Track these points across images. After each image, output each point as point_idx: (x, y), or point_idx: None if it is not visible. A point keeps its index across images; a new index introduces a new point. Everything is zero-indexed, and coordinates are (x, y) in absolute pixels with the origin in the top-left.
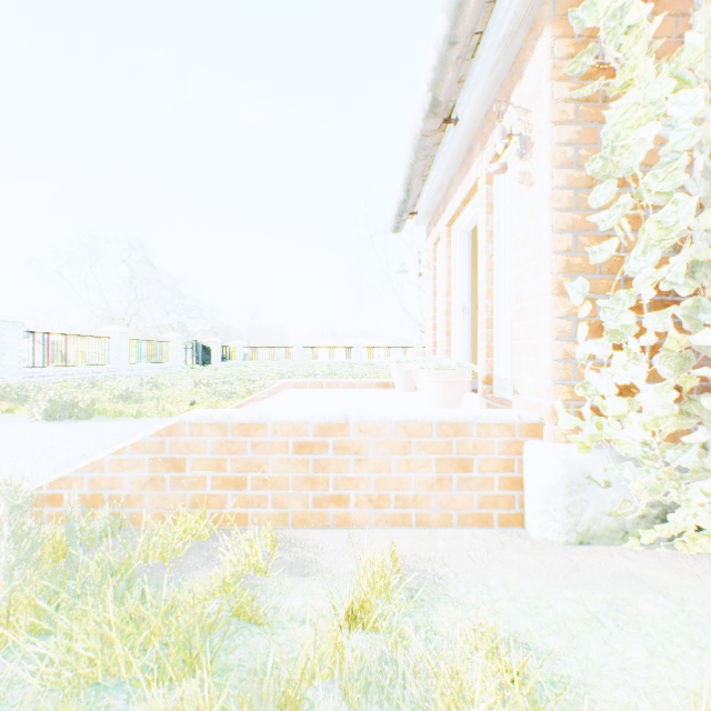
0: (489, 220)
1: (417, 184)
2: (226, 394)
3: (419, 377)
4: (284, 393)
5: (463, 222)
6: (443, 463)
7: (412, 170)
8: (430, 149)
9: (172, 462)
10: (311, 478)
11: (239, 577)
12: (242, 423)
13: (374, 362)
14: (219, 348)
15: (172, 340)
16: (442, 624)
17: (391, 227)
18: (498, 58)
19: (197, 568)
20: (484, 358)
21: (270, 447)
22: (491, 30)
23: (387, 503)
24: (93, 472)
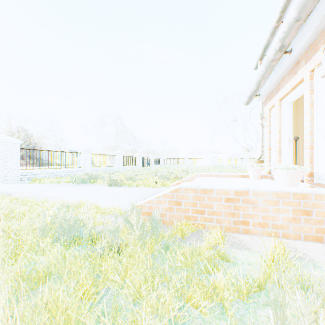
0: (311, 97)
1: (263, 82)
2: (166, 179)
3: (276, 172)
4: (198, 179)
5: (290, 98)
6: (296, 211)
7: (262, 76)
8: (274, 66)
9: (176, 202)
10: (232, 212)
11: (213, 246)
12: (203, 189)
13: (223, 165)
14: (153, 159)
15: (136, 156)
16: (313, 275)
17: (244, 102)
18: (321, 21)
19: (195, 241)
20: (308, 164)
21: (214, 199)
22: (318, 9)
23: (267, 226)
24: (149, 204)
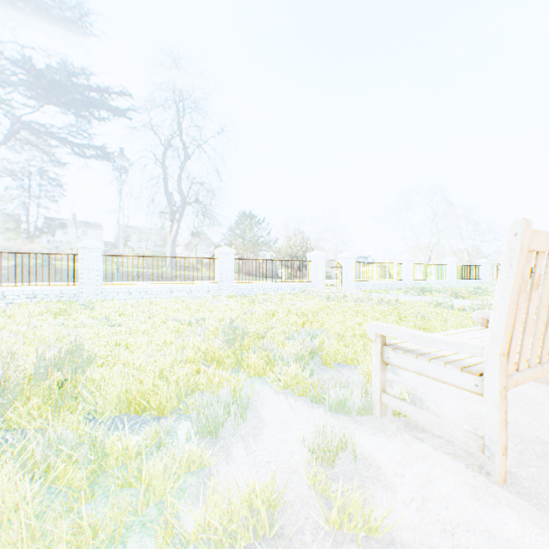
0: None
1: None
2: None
3: None
4: None
5: None
6: None
7: None
8: None
9: None
10: None
11: None
12: None
13: None
14: None
15: (480, 264)
16: None
17: None
18: None
19: None
20: None
21: None
22: None
23: None
24: None
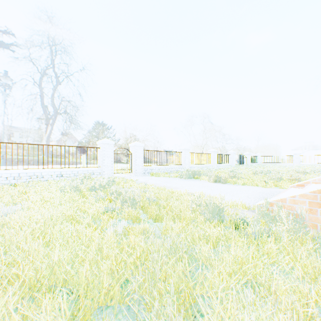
0: None
1: None
2: (277, 179)
3: None
4: None
5: None
6: None
7: None
8: None
9: (320, 204)
10: None
11: None
12: None
13: None
14: (249, 157)
15: (230, 154)
16: None
17: None
18: None
19: None
20: None
21: None
22: None
23: None
24: (281, 202)
